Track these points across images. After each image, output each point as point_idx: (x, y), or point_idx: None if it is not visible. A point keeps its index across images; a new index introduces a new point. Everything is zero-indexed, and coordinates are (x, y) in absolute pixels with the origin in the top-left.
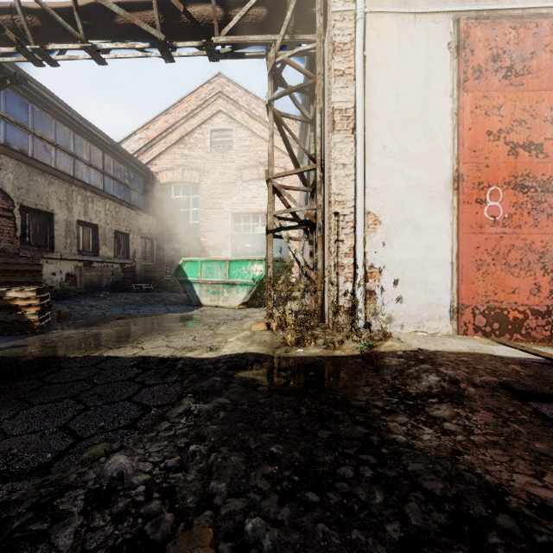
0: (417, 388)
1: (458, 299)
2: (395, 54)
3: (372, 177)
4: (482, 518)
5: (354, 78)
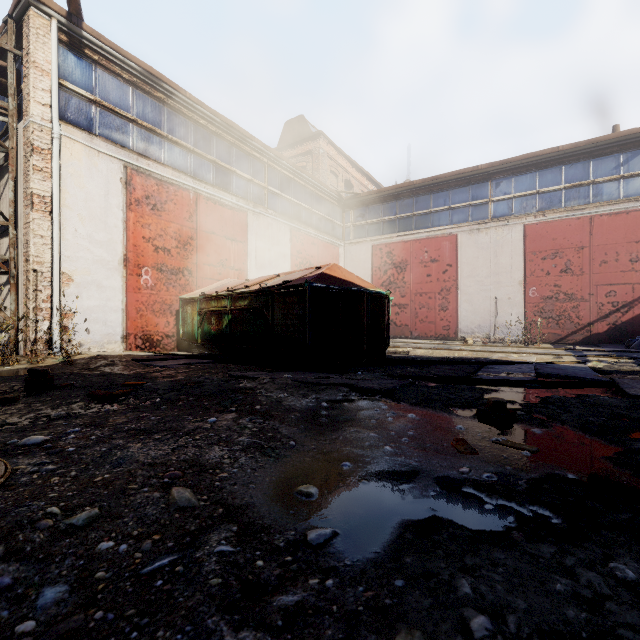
0: (95, 366)
1: (127, 330)
2: (84, 171)
3: (67, 249)
4: (107, 374)
5: (52, 176)
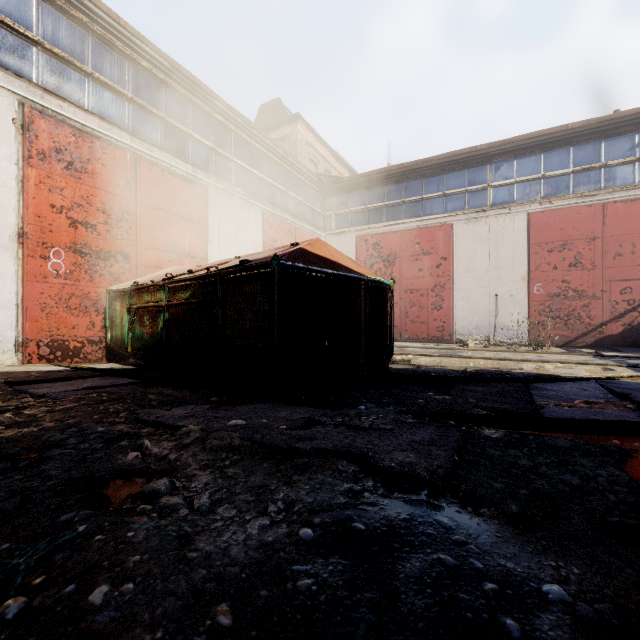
0: None
1: (23, 335)
2: None
3: None
4: None
5: None
